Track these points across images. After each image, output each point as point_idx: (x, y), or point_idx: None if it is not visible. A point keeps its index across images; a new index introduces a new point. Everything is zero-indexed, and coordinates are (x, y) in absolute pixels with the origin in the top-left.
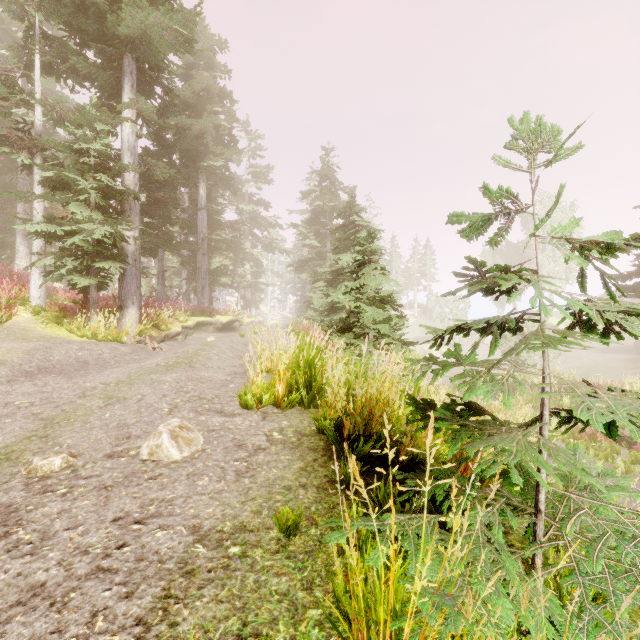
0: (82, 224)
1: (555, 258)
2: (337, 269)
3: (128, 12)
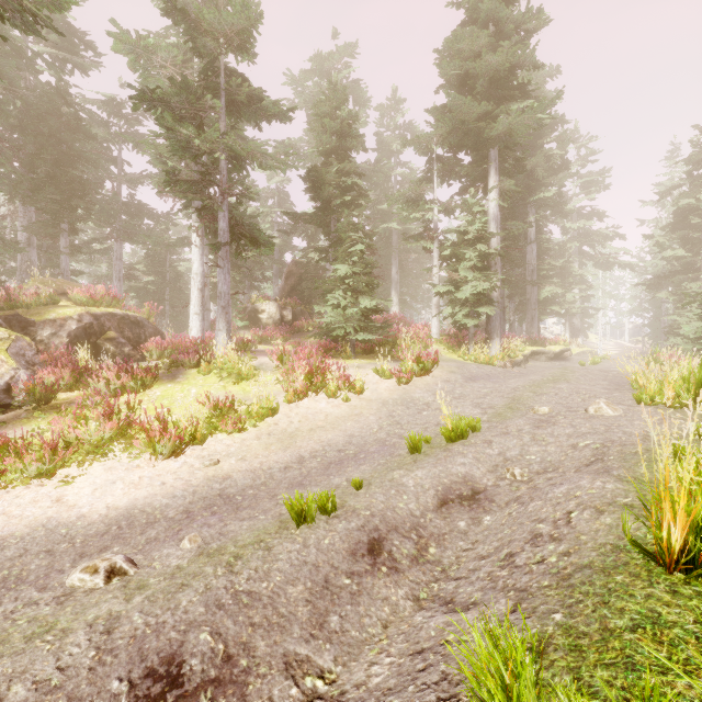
0: (470, 283)
1: None
2: None
3: (500, 122)
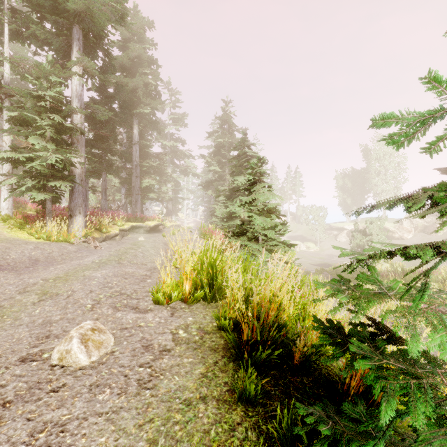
0: (38, 152)
1: (387, 180)
2: (233, 187)
3: None
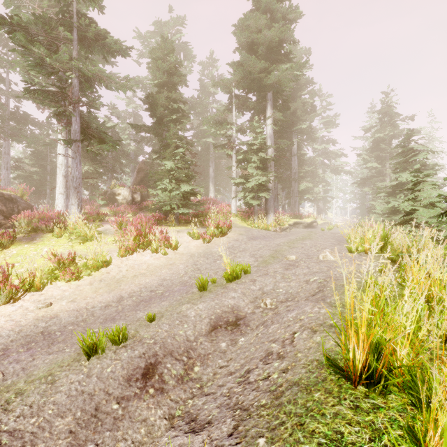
0: (255, 177)
1: None
2: (396, 184)
3: (273, 75)
